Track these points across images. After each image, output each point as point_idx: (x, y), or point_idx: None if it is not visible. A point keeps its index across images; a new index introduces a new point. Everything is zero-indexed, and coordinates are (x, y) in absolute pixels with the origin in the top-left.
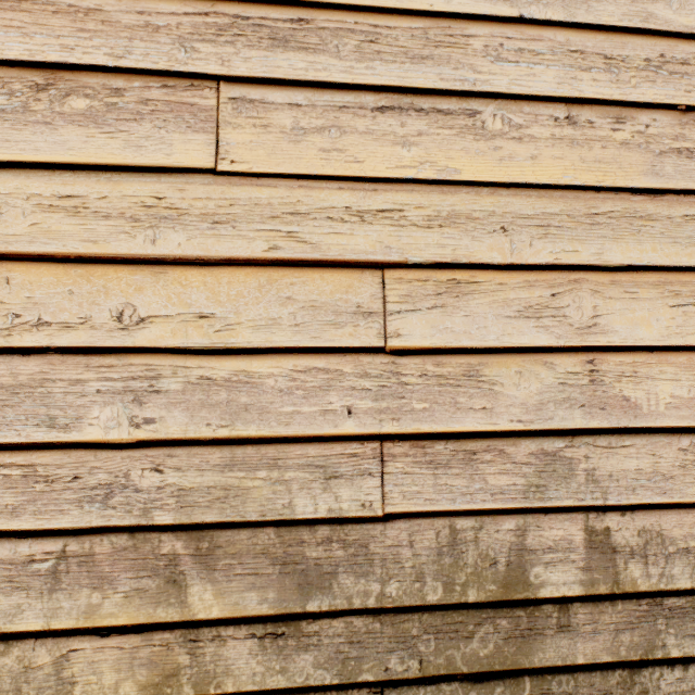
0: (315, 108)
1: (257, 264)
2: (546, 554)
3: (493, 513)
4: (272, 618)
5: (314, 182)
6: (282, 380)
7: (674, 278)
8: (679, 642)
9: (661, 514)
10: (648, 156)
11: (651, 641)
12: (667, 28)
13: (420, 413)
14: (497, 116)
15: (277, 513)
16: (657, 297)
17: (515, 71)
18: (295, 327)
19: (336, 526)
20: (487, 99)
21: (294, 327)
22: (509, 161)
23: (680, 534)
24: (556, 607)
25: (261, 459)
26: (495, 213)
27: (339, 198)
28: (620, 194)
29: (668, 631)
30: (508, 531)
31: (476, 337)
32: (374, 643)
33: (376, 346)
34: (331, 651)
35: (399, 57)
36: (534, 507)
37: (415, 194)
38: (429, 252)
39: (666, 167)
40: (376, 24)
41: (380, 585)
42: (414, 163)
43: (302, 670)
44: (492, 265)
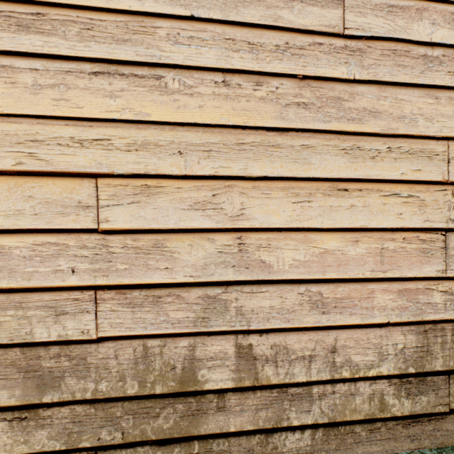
0: (49, 71)
1: (8, 174)
2: (209, 361)
3: (173, 335)
4: (18, 407)
5: (48, 121)
6: (26, 250)
7: (295, 185)
8: (298, 415)
9: (287, 334)
10: (278, 107)
11: (279, 415)
12: (290, 26)
13: (123, 271)
14: (176, 80)
15: (22, 338)
16: (284, 196)
17: (188, 50)
18: (35, 215)
19: (63, 346)
20: (169, 68)
21: (34, 215)
22: (184, 108)
23: (299, 347)
24: (216, 395)
25: (10, 303)
26: (175, 142)
27: (66, 131)
28: (259, 131)
29: (291, 409)
30: (183, 347)
31: (161, 222)
32: (90, 422)
33: (92, 228)
34: (60, 428)
35: (108, 39)
36: (201, 331)
37: (119, 129)
38: (129, 167)
39: (289, 114)
40: (92, 18)
41: (95, 384)
42: (118, 109)
43: (40, 441)
44: (172, 176)
